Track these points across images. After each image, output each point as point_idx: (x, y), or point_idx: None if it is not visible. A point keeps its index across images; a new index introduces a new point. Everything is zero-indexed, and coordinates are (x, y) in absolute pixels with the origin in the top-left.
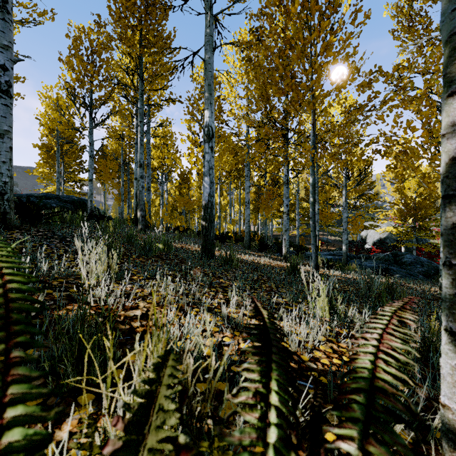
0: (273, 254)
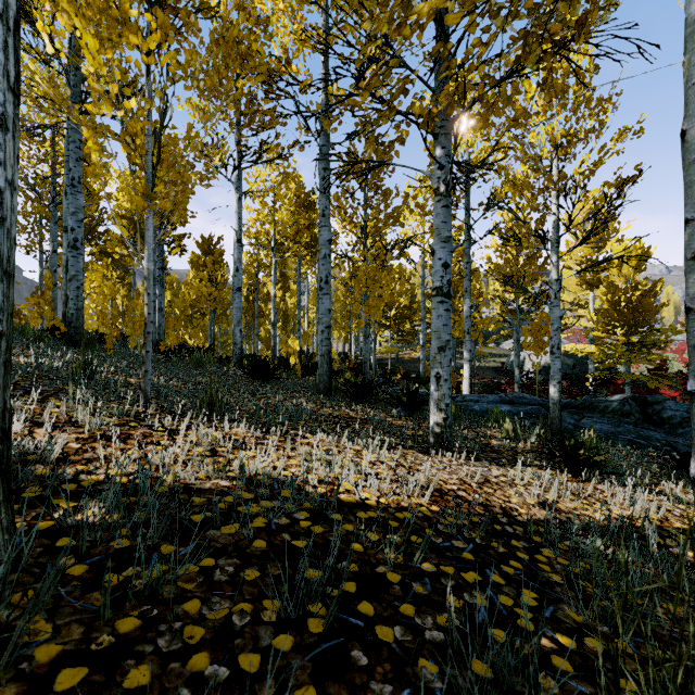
0: (390, 410)
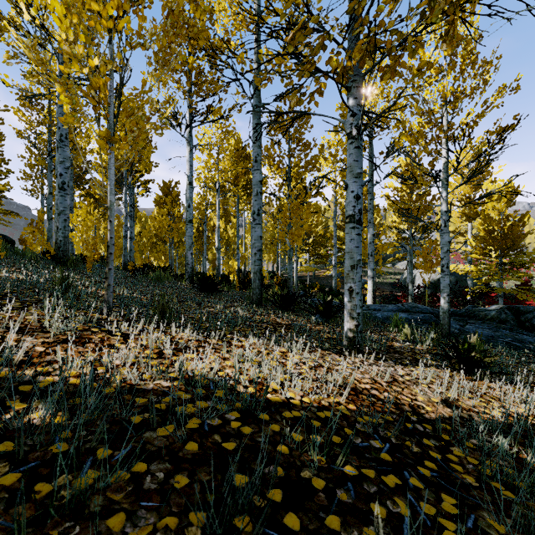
0: (309, 317)
